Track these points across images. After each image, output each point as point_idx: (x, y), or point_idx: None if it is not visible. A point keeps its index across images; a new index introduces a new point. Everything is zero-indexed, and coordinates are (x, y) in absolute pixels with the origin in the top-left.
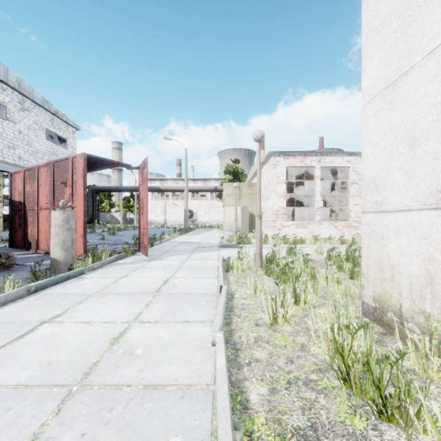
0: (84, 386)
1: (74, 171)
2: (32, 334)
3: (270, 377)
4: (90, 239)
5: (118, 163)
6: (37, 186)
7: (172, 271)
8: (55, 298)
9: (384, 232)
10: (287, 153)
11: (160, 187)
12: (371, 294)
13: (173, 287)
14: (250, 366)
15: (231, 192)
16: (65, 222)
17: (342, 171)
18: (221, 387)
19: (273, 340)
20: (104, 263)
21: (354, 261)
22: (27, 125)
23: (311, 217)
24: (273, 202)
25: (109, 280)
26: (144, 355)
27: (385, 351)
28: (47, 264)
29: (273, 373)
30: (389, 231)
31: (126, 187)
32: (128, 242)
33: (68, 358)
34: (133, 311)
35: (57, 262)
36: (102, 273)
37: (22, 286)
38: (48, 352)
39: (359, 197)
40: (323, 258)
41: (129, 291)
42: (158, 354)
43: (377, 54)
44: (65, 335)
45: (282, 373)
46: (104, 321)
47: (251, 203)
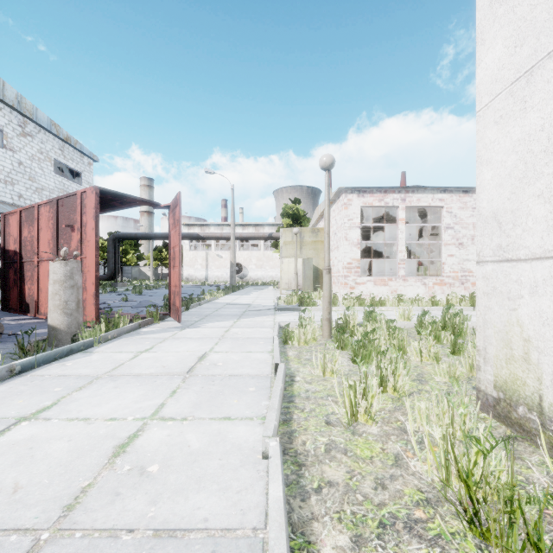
0: (60, 531)
1: (84, 210)
2: (1, 439)
3: (352, 515)
4: (109, 300)
5: (142, 200)
6: (37, 230)
7: (211, 343)
8: (47, 381)
9: (512, 290)
10: (362, 189)
11: (199, 234)
12: (490, 379)
13: (211, 366)
14: (320, 494)
15: (290, 240)
16: (67, 277)
17: (432, 213)
18: (275, 542)
19: (352, 449)
20: (121, 332)
21: (454, 329)
22: (29, 155)
23: (392, 271)
24: (345, 253)
25: (126, 356)
26: (160, 474)
27: (521, 468)
28: (47, 333)
29: (357, 508)
30: (521, 289)
31: (157, 234)
32: (157, 303)
33: (45, 480)
34: (152, 402)
35: (57, 331)
36: (117, 345)
37: (2, 365)
38: (18, 469)
39: (455, 246)
40: (412, 325)
41: (150, 371)
42: (181, 473)
43: (502, 33)
44: (48, 440)
45: (371, 508)
46: (109, 417)
47: (315, 254)
